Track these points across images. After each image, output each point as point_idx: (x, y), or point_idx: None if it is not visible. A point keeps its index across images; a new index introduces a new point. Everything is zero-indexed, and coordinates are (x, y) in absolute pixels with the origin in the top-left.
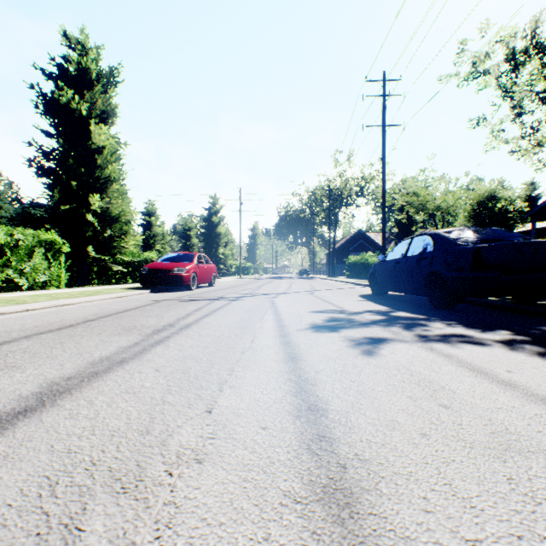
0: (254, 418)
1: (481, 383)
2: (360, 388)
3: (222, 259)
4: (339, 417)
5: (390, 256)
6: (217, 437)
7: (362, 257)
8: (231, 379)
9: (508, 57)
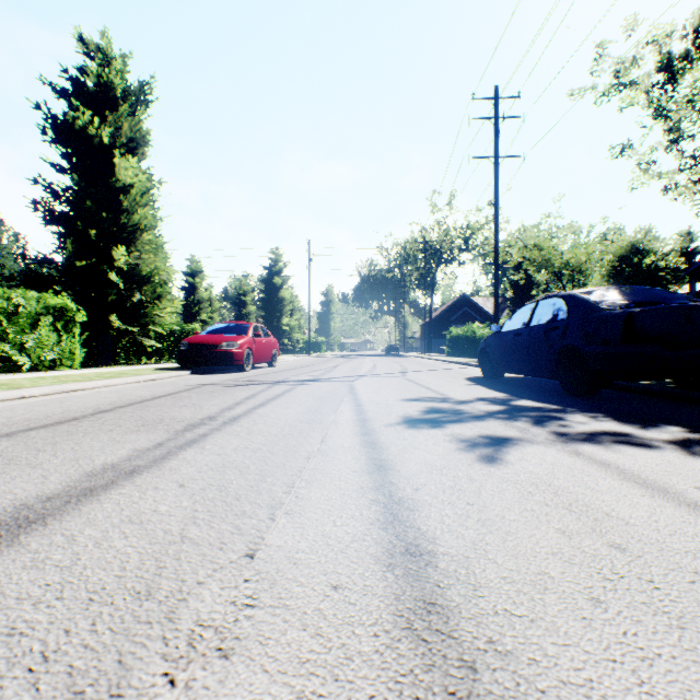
0: (321, 568)
1: (664, 507)
2: (483, 516)
3: (286, 332)
4: (455, 567)
5: (507, 326)
6: (260, 604)
7: (467, 329)
8: (289, 500)
9: (662, 64)
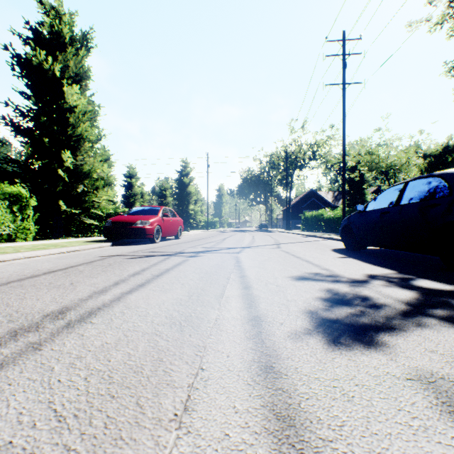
0: None
1: None
2: None
3: (192, 215)
4: None
5: (372, 205)
6: None
7: (317, 212)
8: None
9: None
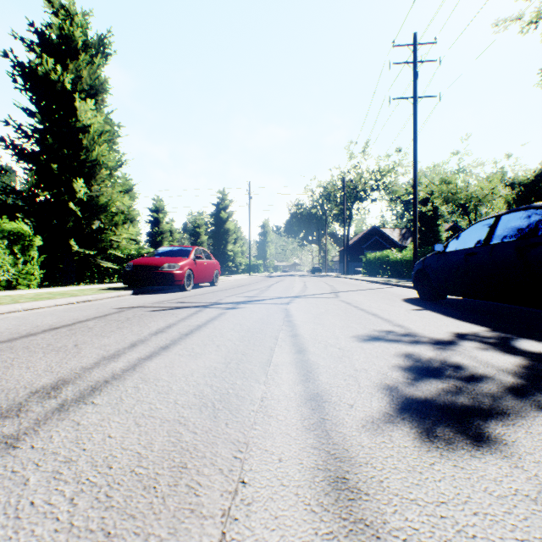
0: None
1: None
2: None
3: (230, 257)
4: None
5: (453, 245)
6: None
7: (381, 253)
8: None
9: None
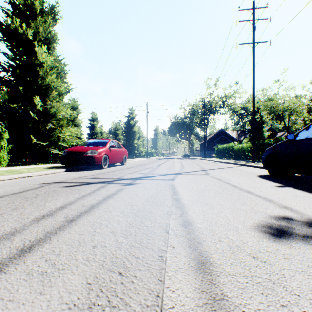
0: None
1: None
2: None
3: (136, 147)
4: None
5: (304, 134)
6: None
7: (227, 145)
8: None
9: None
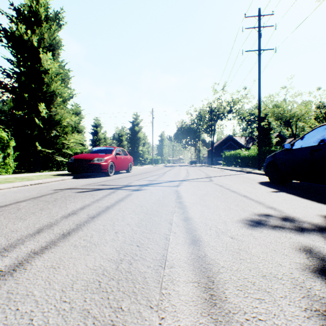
0: None
1: None
2: None
3: (141, 154)
4: None
5: (299, 144)
6: None
7: (235, 151)
8: None
9: None
